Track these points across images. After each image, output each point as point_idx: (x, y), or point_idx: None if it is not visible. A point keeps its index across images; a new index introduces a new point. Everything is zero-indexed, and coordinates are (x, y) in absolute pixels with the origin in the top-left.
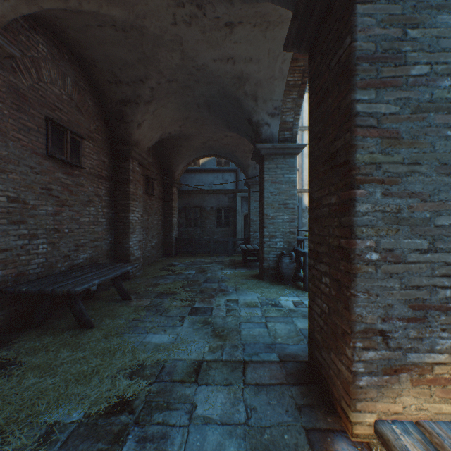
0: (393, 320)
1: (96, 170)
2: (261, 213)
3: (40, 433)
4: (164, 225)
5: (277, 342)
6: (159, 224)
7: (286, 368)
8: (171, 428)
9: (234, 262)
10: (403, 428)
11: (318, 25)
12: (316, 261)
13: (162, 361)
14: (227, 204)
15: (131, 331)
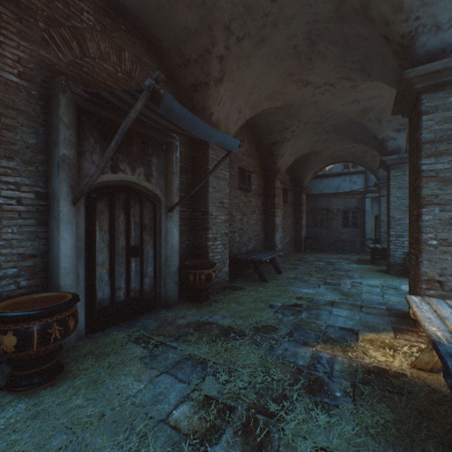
0: (446, 276)
1: (256, 191)
2: (387, 215)
3: (268, 305)
4: (294, 226)
5: (388, 303)
6: (291, 225)
7: (390, 312)
8: (321, 314)
9: (361, 260)
10: (415, 296)
11: (410, 109)
12: (410, 248)
13: (311, 298)
14: (355, 205)
15: (289, 286)
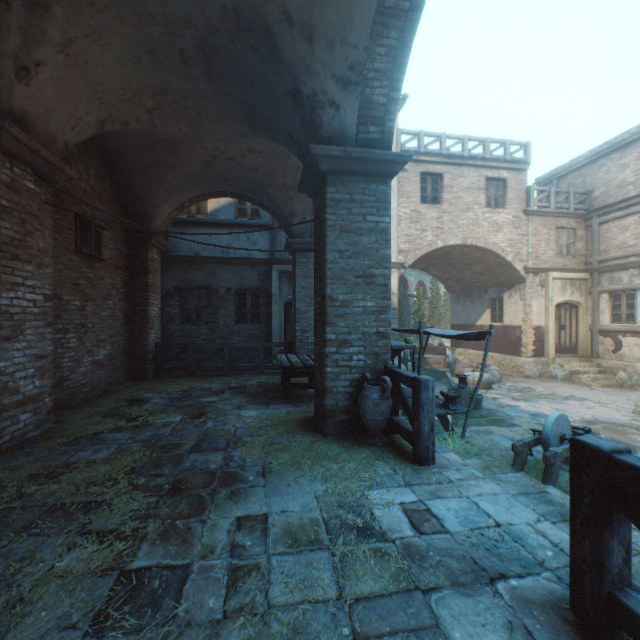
0: None
1: None
2: (319, 294)
3: None
4: (131, 320)
5: None
6: (118, 317)
7: None
8: None
9: (266, 388)
10: None
11: None
12: None
13: None
14: (257, 284)
15: None
